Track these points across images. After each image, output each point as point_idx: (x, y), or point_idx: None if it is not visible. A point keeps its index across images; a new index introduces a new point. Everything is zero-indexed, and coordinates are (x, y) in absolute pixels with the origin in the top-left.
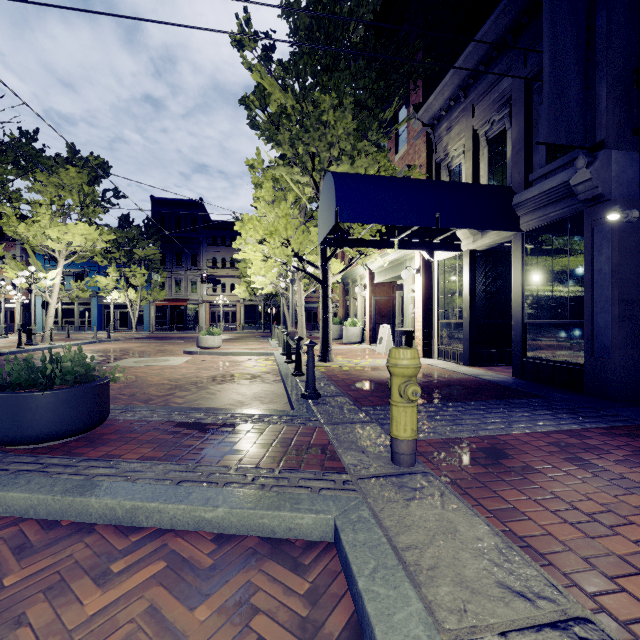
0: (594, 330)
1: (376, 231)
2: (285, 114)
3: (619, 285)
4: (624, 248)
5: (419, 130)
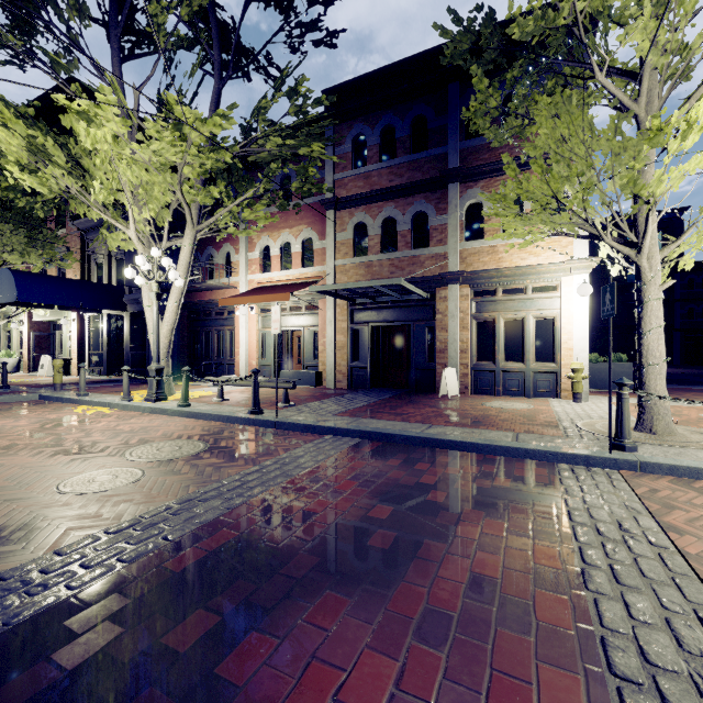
0: (150, 356)
1: None
2: None
3: None
4: None
5: (75, 231)
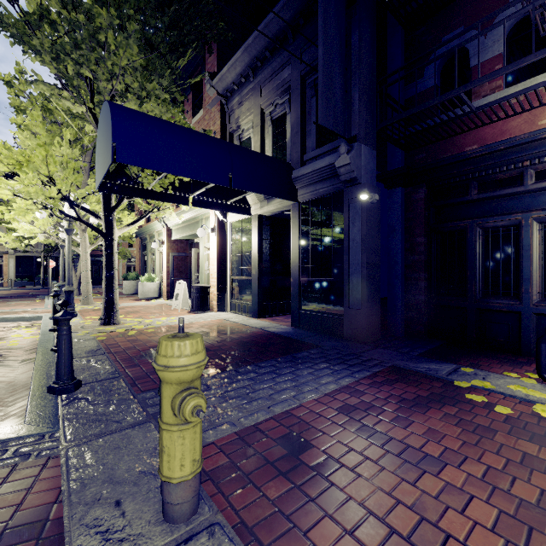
0: (350, 287)
1: (169, 184)
2: (47, 18)
3: (367, 251)
4: (369, 223)
5: (214, 98)
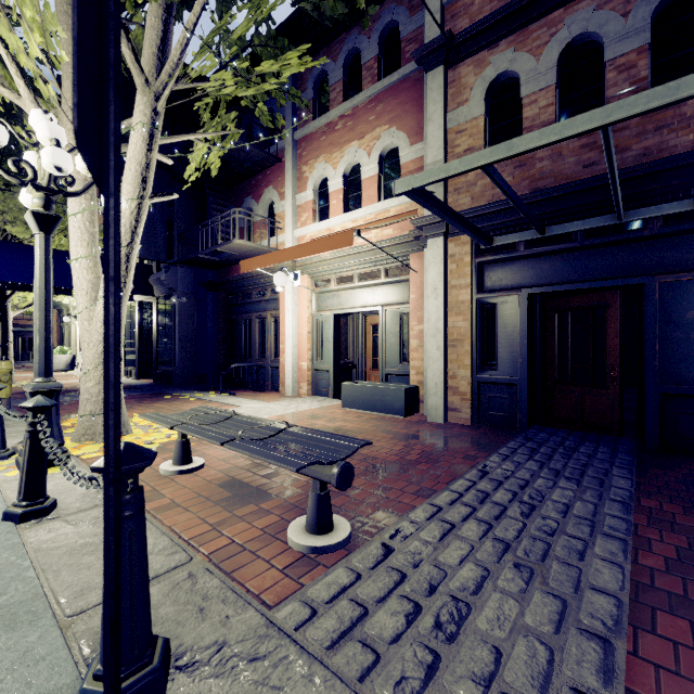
0: (176, 354)
1: None
2: None
3: (180, 332)
4: (183, 315)
5: None
